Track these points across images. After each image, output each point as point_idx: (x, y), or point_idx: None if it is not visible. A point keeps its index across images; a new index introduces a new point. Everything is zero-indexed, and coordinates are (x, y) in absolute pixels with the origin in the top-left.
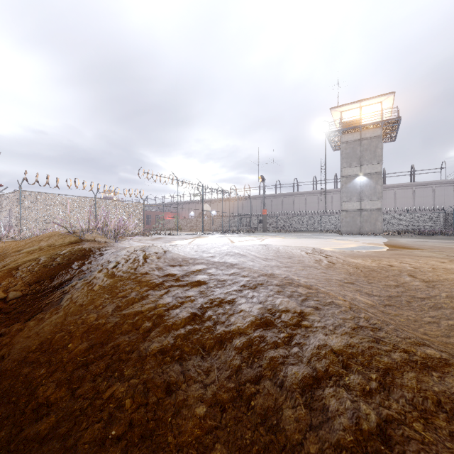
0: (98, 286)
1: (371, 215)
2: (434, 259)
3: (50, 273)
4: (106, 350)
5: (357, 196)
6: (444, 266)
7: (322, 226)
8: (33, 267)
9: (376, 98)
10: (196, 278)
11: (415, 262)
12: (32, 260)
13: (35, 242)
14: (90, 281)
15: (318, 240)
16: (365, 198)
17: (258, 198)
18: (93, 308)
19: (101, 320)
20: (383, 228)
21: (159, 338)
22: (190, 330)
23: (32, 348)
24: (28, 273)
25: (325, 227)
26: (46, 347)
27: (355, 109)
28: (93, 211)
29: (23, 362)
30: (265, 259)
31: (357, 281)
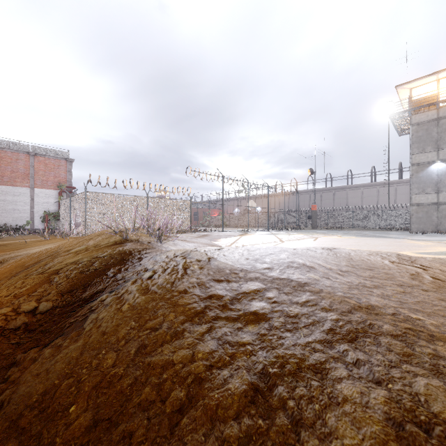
0: (128, 305)
1: None
2: None
3: (84, 281)
4: (113, 441)
5: (433, 187)
6: None
7: (383, 223)
8: (70, 273)
9: None
10: (251, 306)
11: None
12: (73, 263)
13: (86, 241)
14: (120, 297)
15: (386, 240)
16: (445, 189)
17: (306, 193)
18: (114, 341)
19: (119, 369)
20: None
21: (194, 434)
22: (249, 431)
23: (32, 400)
24: (63, 279)
25: (388, 223)
26: (47, 402)
27: (429, 83)
28: (145, 209)
29: (14, 425)
30: (339, 272)
31: None
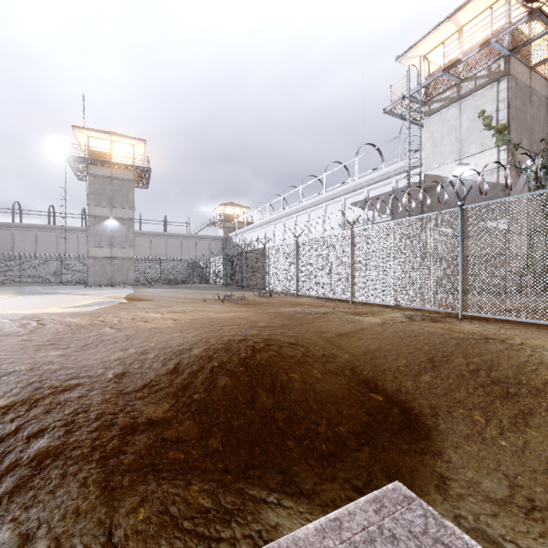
0: None
1: (123, 264)
2: (144, 310)
3: None
4: None
5: (108, 242)
6: (144, 315)
7: (63, 275)
8: None
9: (128, 138)
10: None
11: (127, 314)
12: None
13: None
14: None
15: (47, 298)
16: (117, 244)
17: None
18: None
19: None
20: (138, 277)
21: None
22: None
23: None
24: None
25: (68, 276)
26: None
27: (105, 140)
28: None
29: None
30: None
31: (61, 340)
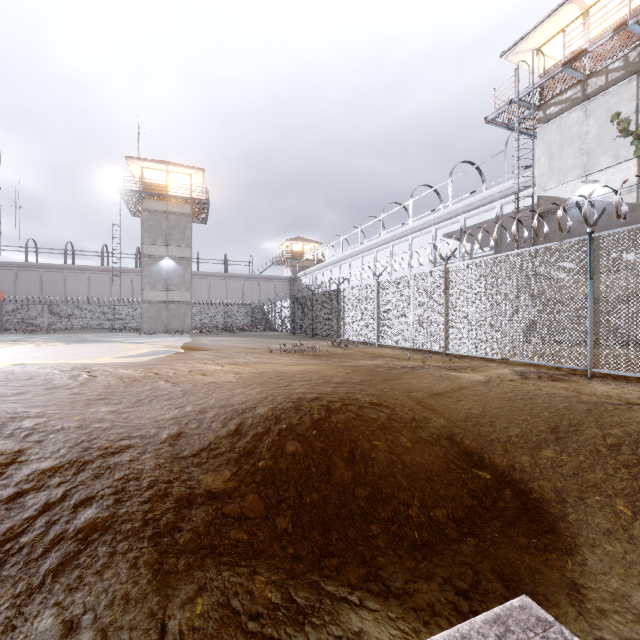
0: None
1: (180, 309)
2: (202, 362)
3: None
4: None
5: (164, 284)
6: (202, 367)
7: (117, 322)
8: None
9: (185, 168)
10: None
11: (184, 366)
12: None
13: None
14: None
15: (99, 346)
16: (173, 287)
17: None
18: None
19: None
20: (196, 323)
21: None
22: None
23: None
24: None
25: (122, 323)
26: None
27: (160, 171)
28: None
29: None
30: None
31: (112, 394)
